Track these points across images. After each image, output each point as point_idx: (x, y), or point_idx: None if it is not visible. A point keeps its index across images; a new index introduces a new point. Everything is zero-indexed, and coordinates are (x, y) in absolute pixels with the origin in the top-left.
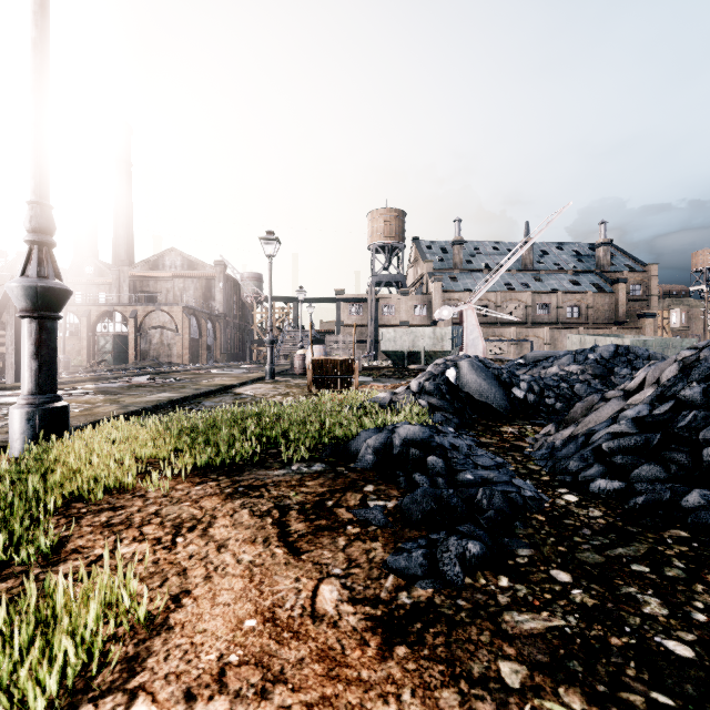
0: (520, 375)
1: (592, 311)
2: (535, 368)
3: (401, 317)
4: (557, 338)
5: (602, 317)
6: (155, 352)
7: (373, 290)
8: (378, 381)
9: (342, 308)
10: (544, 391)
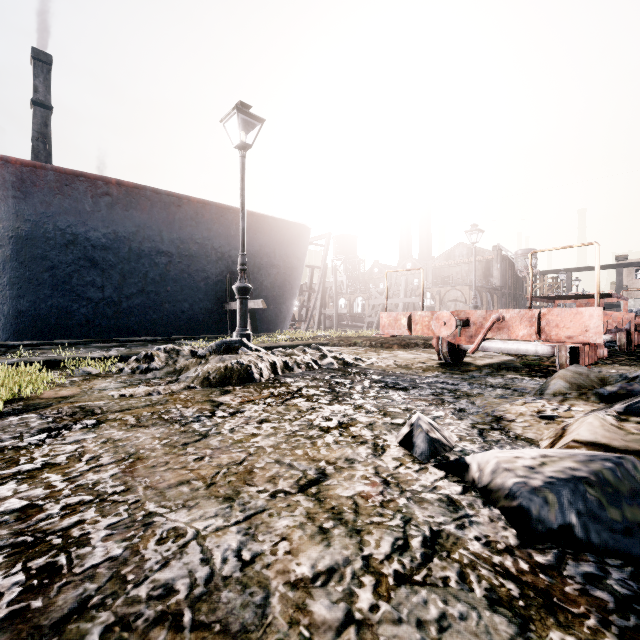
0: None
1: None
2: None
3: None
4: None
5: None
6: None
7: None
8: None
9: (624, 274)
10: None
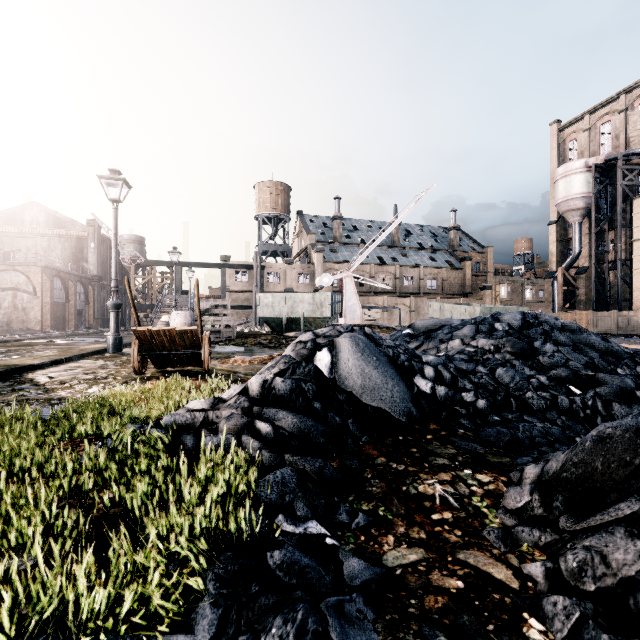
0: (423, 355)
1: (446, 283)
2: (431, 342)
3: (285, 285)
4: (420, 306)
5: (454, 289)
6: (6, 317)
7: (258, 257)
8: (250, 351)
9: (228, 275)
10: (457, 379)
